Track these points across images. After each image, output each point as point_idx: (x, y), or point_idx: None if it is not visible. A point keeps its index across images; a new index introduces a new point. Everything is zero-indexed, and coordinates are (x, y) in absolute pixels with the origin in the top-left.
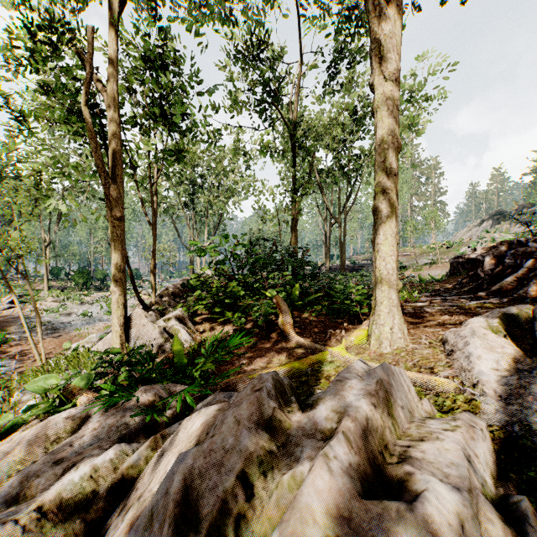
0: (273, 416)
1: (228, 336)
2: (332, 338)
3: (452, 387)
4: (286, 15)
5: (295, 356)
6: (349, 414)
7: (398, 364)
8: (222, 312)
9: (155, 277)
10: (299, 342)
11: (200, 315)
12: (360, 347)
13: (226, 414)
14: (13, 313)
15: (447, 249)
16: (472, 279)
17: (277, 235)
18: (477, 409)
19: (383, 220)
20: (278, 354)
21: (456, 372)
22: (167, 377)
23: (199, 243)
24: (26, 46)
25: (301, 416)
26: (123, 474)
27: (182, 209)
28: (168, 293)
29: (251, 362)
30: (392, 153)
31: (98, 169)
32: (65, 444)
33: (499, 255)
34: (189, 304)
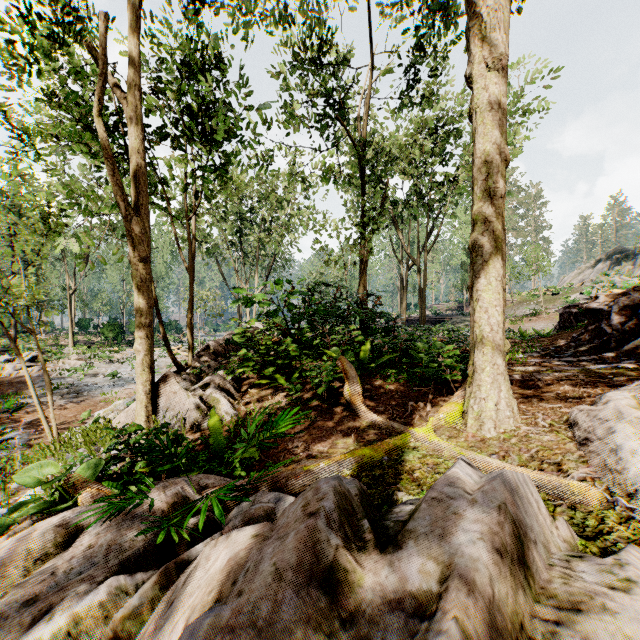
0: (334, 562)
1: (280, 407)
2: (414, 414)
3: (595, 496)
4: (353, 10)
5: (366, 438)
6: (461, 573)
7: (509, 455)
8: (274, 376)
9: (192, 332)
10: (370, 419)
11: (246, 379)
12: (453, 428)
13: (263, 552)
14: (31, 373)
15: (553, 296)
16: (593, 335)
17: (342, 280)
18: (639, 535)
19: (485, 258)
20: (343, 435)
21: (595, 471)
22: (199, 463)
23: (245, 290)
24: (28, 45)
25: (379, 561)
26: (116, 628)
27: (228, 249)
28: (208, 351)
29: (308, 446)
30: (497, 167)
31: (118, 197)
32: (46, 570)
33: (631, 304)
34: (233, 365)
